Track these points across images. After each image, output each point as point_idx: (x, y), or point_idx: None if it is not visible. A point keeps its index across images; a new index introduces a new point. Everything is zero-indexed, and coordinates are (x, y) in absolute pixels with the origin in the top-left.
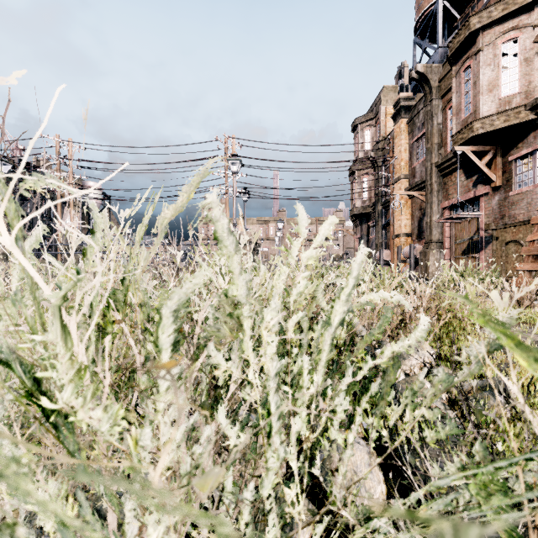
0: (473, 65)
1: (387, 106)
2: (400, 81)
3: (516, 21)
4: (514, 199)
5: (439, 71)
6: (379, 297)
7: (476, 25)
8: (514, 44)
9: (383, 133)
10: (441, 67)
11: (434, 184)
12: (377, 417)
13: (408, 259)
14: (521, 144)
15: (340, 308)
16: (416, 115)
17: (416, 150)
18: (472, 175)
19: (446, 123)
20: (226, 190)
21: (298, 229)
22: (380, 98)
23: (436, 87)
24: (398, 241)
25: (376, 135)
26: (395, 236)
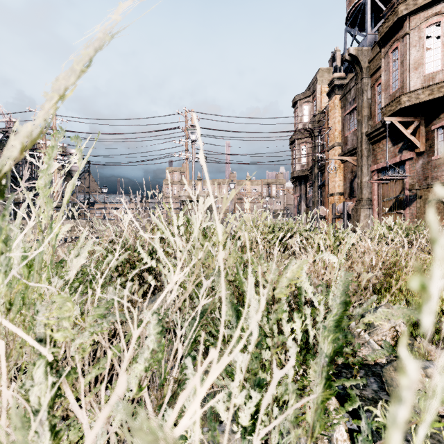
0: (400, 46)
1: (323, 85)
2: (334, 63)
3: (439, 7)
4: (436, 163)
5: (368, 54)
6: None
7: (403, 12)
8: (437, 27)
9: (319, 108)
10: (370, 50)
11: (364, 150)
12: None
13: (341, 214)
14: (443, 115)
15: None
16: (348, 92)
17: (348, 122)
18: (397, 142)
19: (375, 98)
20: (186, 156)
21: None
22: (316, 78)
23: (366, 67)
24: (333, 199)
25: (313, 110)
26: (330, 195)
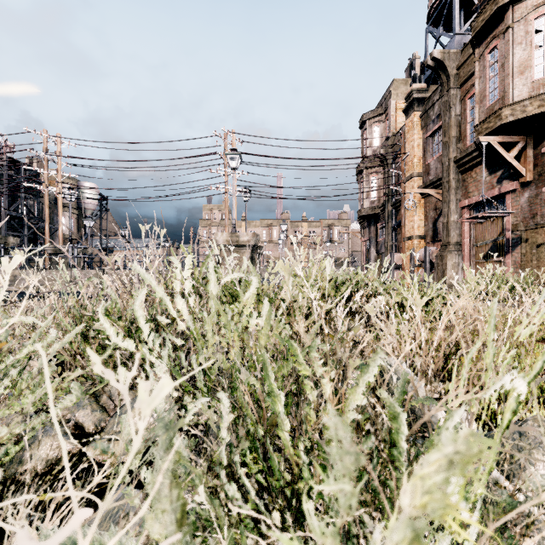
0: (501, 45)
1: (398, 100)
2: (412, 71)
3: None
4: None
5: (457, 58)
6: None
7: None
8: None
9: (393, 128)
10: (460, 53)
11: (452, 181)
12: None
13: (422, 263)
14: None
15: None
16: (431, 107)
17: (430, 146)
18: (496, 170)
19: (466, 114)
20: (226, 189)
21: None
22: (390, 92)
23: (454, 74)
24: (411, 244)
25: (385, 132)
26: (407, 238)
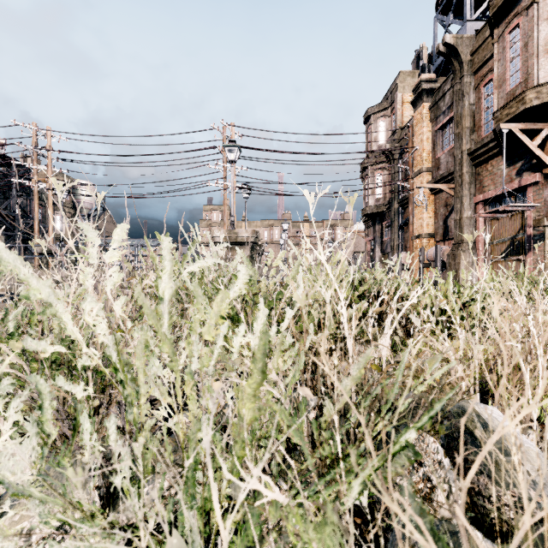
0: (523, 22)
1: (404, 93)
2: (421, 61)
3: None
4: None
5: (471, 43)
6: None
7: None
8: None
9: (400, 123)
10: (474, 38)
11: (465, 175)
12: None
13: (433, 262)
14: None
15: None
16: (441, 98)
17: (440, 139)
18: (515, 161)
19: (480, 102)
20: (224, 185)
21: None
22: (396, 85)
23: (468, 61)
24: (419, 243)
25: (391, 126)
26: (415, 237)
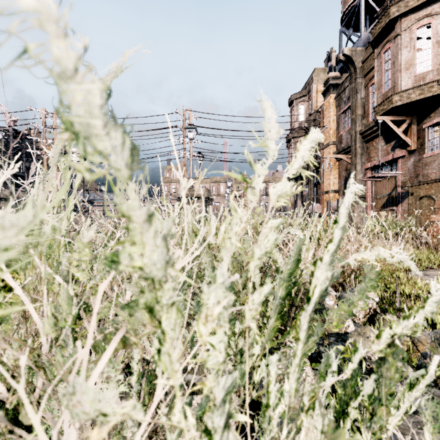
0: (392, 47)
1: (318, 84)
2: (329, 63)
3: (429, 9)
4: (427, 161)
5: (362, 54)
6: (375, 256)
7: (395, 13)
8: (427, 29)
9: (315, 107)
10: (364, 51)
11: (358, 149)
12: (374, 434)
13: (336, 211)
14: (433, 114)
15: (322, 273)
16: (343, 91)
17: (343, 121)
18: (390, 140)
19: (368, 97)
20: (184, 154)
21: (264, 142)
22: (312, 78)
23: (360, 67)
24: (328, 197)
25: (308, 109)
26: (325, 192)
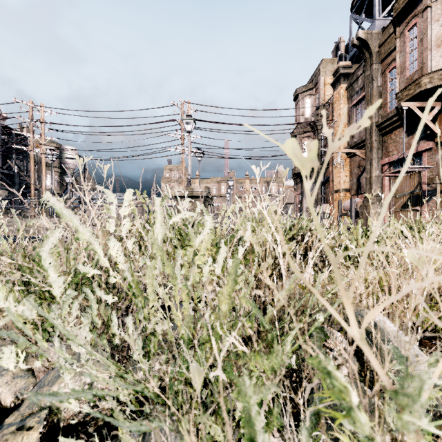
0: (419, 22)
1: (326, 76)
2: (339, 51)
3: None
4: None
5: (378, 38)
6: None
7: None
8: None
9: (322, 100)
10: (381, 34)
11: (374, 142)
12: None
13: (349, 212)
14: None
15: None
16: (355, 81)
17: (354, 113)
18: (413, 132)
19: (386, 85)
20: (182, 150)
21: None
22: (319, 70)
23: (376, 52)
24: (338, 196)
25: (315, 103)
26: (335, 191)
